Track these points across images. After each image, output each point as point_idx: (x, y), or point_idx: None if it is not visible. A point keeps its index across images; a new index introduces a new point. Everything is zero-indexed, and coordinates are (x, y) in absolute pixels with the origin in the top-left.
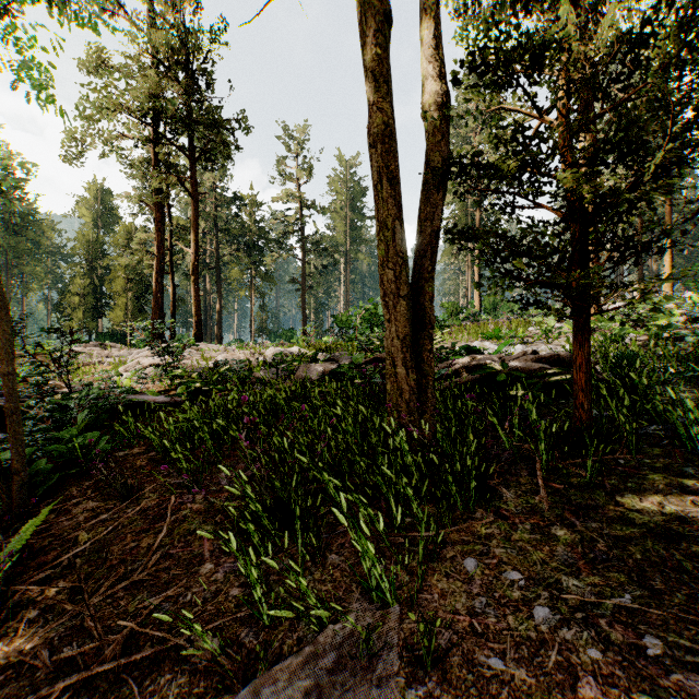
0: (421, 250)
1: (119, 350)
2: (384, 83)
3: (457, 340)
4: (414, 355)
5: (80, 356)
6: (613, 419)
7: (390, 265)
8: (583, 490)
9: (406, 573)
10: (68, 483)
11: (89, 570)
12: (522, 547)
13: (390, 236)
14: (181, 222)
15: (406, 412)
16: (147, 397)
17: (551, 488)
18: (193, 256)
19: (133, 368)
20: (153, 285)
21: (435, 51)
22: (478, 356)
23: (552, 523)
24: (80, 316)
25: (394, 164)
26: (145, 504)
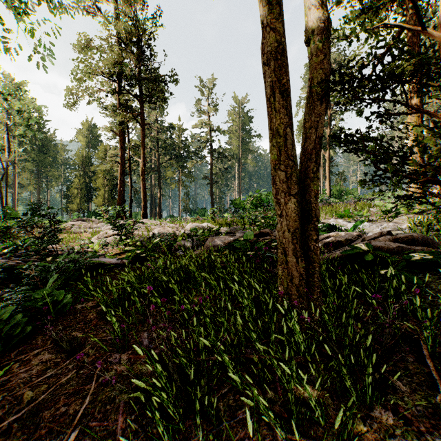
0: (306, 154)
1: (97, 223)
2: (278, 6)
3: None
4: (302, 244)
5: (73, 227)
6: None
7: (282, 168)
8: None
9: None
10: (38, 331)
11: (20, 438)
12: None
13: (282, 142)
14: (137, 143)
15: (296, 295)
16: (106, 259)
17: None
18: (142, 163)
19: (103, 236)
20: (118, 182)
21: None
22: (339, 233)
23: None
24: (78, 201)
25: (286, 78)
26: None
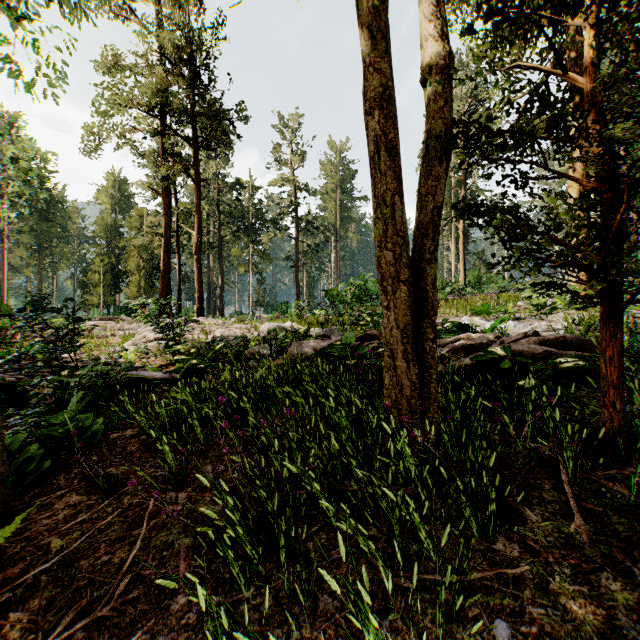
0: (421, 228)
1: (131, 323)
2: (383, 40)
3: (445, 314)
4: (415, 345)
5: (95, 329)
6: (639, 415)
7: (389, 246)
8: (629, 517)
9: (418, 638)
10: (58, 469)
11: (52, 593)
12: (567, 606)
13: (389, 213)
14: (188, 206)
15: (407, 410)
16: (147, 372)
17: (585, 510)
18: (196, 236)
19: (140, 342)
20: (161, 264)
21: (436, 10)
22: (472, 335)
23: (598, 567)
24: (100, 291)
25: (394, 132)
26: (127, 501)
